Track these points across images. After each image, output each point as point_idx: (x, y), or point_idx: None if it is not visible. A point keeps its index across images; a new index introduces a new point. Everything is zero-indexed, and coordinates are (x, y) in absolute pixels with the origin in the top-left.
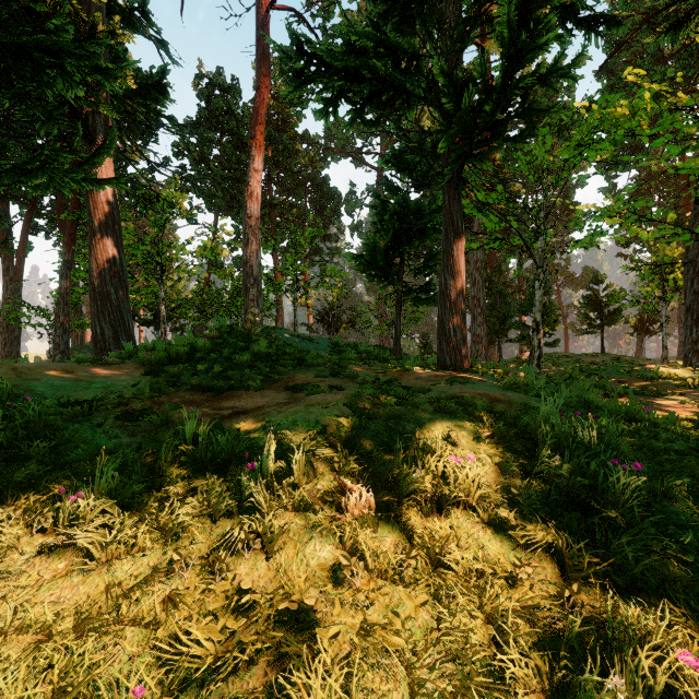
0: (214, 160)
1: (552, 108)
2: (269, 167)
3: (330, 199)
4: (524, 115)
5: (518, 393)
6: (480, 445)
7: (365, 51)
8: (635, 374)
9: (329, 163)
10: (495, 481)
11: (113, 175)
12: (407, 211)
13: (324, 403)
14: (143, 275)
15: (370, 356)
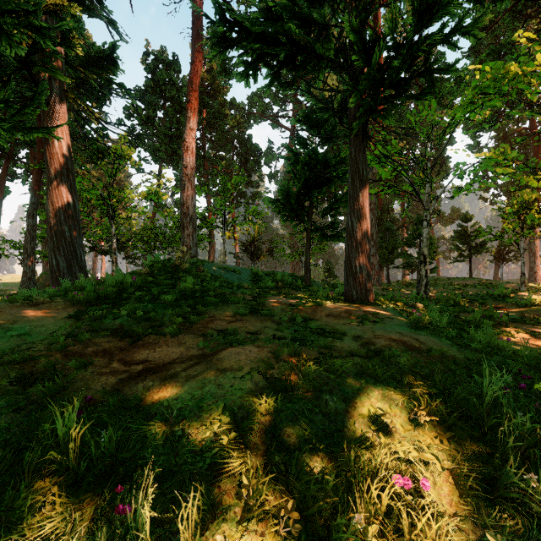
0: (159, 121)
1: (452, 66)
2: (203, 127)
3: (252, 153)
4: (426, 73)
5: (429, 336)
6: (416, 430)
7: (281, 18)
8: (509, 301)
9: (251, 124)
10: (450, 501)
11: (67, 131)
12: (316, 162)
13: (237, 368)
14: (99, 214)
15: (285, 284)
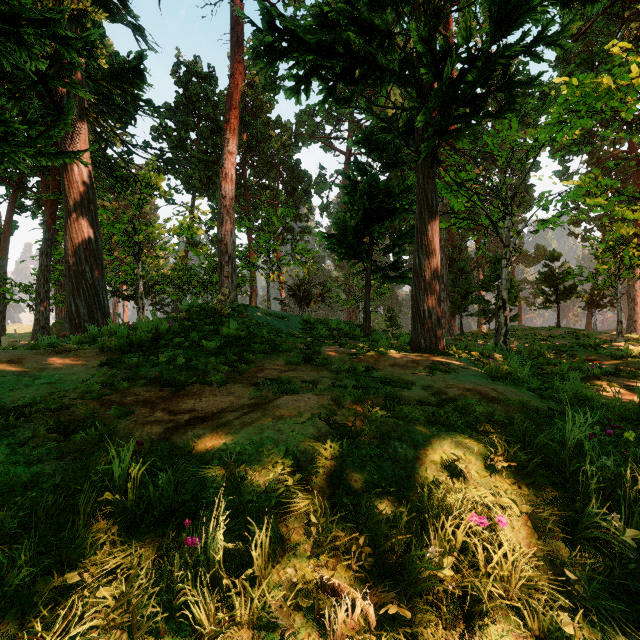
0: (192, 143)
1: (535, 81)
2: (243, 151)
3: (301, 181)
4: (505, 88)
5: (508, 386)
6: (493, 476)
7: (338, 25)
8: (603, 352)
9: (300, 147)
10: (528, 543)
11: (88, 155)
12: (377, 191)
13: (297, 414)
14: (123, 253)
15: (341, 333)
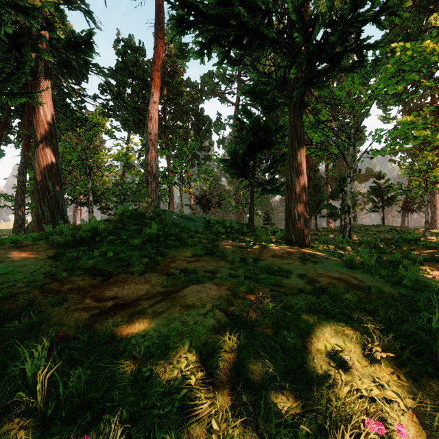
0: (128, 96)
1: (379, 43)
2: (164, 102)
3: (204, 123)
4: (356, 49)
5: (363, 274)
6: (373, 365)
7: (231, 4)
8: (420, 243)
9: (203, 100)
10: None
11: (50, 102)
12: (259, 128)
13: (200, 305)
14: (78, 173)
15: (233, 230)
